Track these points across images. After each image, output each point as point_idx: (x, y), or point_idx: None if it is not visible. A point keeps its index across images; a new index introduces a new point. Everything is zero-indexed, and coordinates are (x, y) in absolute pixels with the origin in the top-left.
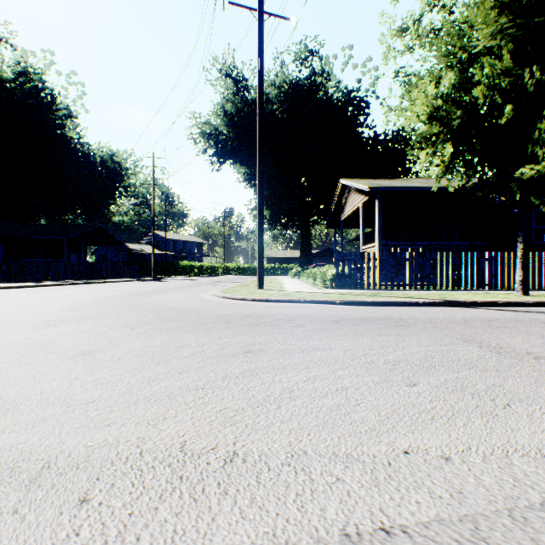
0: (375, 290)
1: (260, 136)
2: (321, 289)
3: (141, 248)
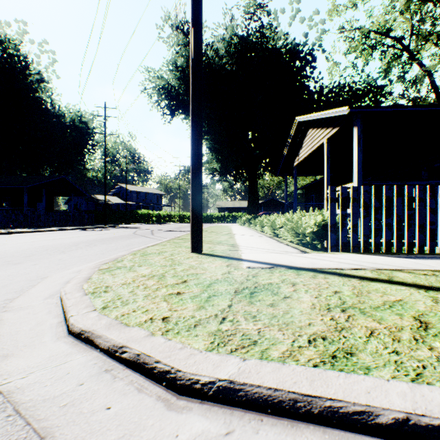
0: (422, 258)
1: None
2: (304, 251)
3: (108, 198)
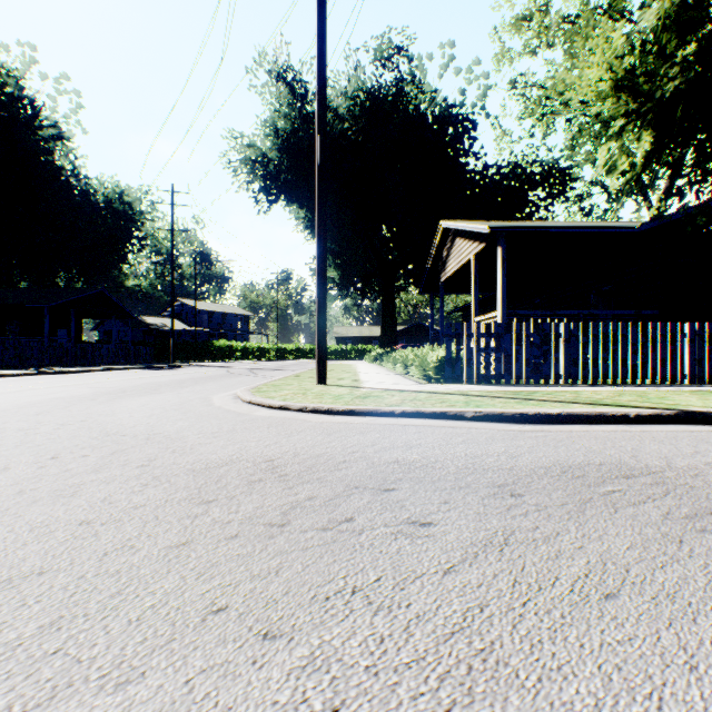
0: (514, 386)
1: (320, 128)
2: (422, 383)
3: (163, 322)
